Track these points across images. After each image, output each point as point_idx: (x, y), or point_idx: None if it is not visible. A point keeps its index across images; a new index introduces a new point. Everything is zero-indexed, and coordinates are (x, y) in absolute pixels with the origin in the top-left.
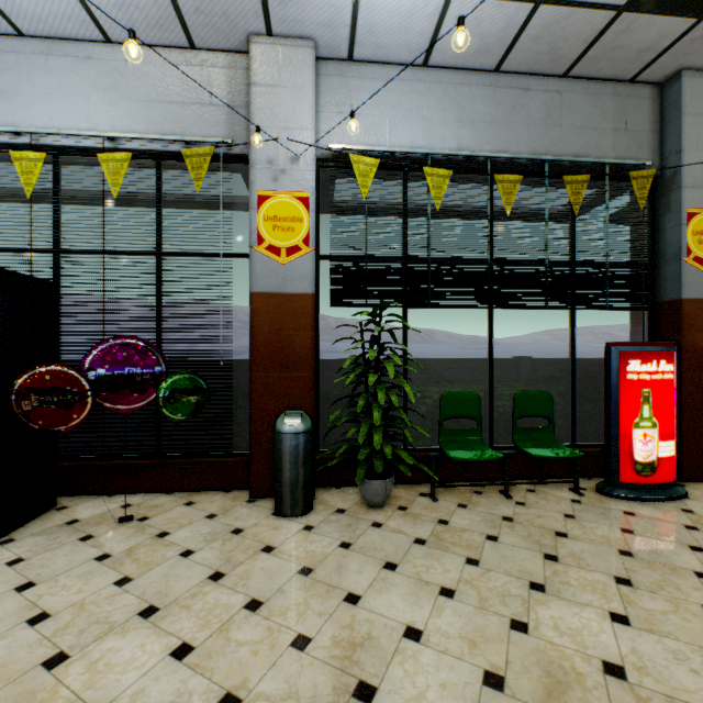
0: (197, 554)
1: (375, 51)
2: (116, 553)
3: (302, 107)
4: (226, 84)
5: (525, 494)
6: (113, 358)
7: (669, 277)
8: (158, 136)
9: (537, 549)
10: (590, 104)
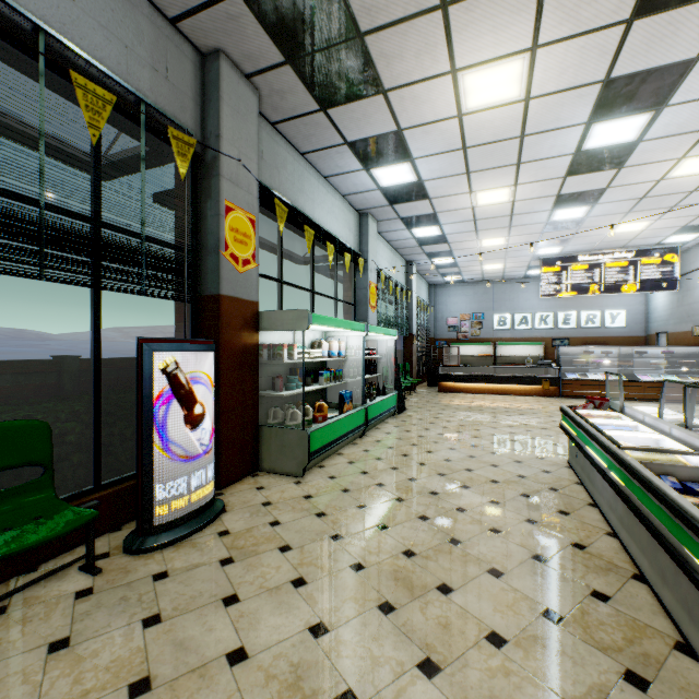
0: None
1: None
2: None
3: None
4: None
5: None
6: None
7: (211, 269)
8: None
9: None
10: (122, 8)
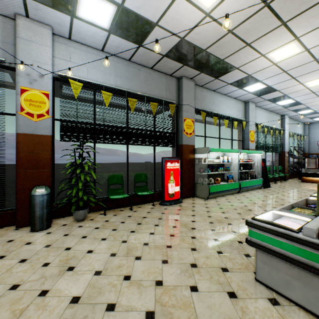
0: None
1: (81, 39)
2: None
3: (45, 54)
4: (1, 30)
5: (137, 208)
6: None
7: (180, 137)
8: None
9: (136, 222)
10: (159, 80)
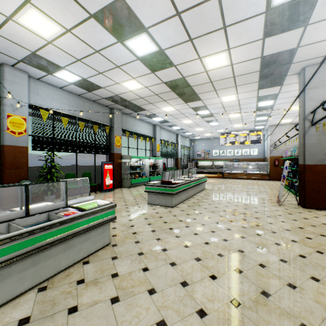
0: None
1: (47, 81)
2: None
3: (24, 91)
4: None
5: (86, 195)
6: None
7: (112, 148)
8: None
9: None
10: (98, 109)
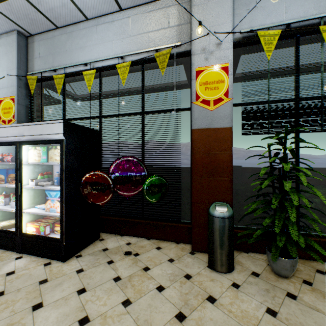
0: (166, 290)
1: None
2: (123, 277)
3: (223, 10)
4: (177, 13)
5: None
6: (122, 168)
7: None
8: (143, 50)
9: None
10: None
